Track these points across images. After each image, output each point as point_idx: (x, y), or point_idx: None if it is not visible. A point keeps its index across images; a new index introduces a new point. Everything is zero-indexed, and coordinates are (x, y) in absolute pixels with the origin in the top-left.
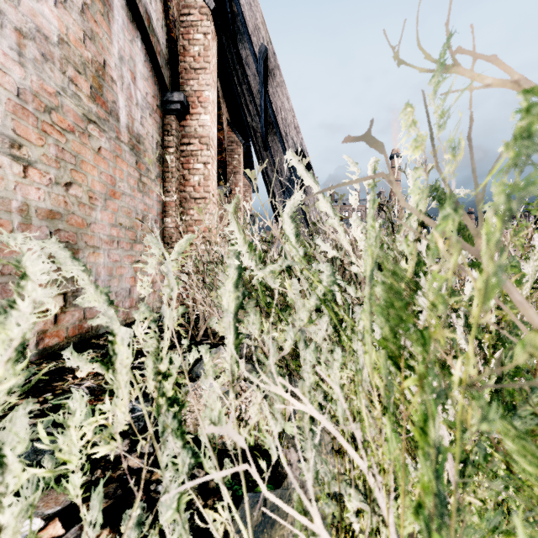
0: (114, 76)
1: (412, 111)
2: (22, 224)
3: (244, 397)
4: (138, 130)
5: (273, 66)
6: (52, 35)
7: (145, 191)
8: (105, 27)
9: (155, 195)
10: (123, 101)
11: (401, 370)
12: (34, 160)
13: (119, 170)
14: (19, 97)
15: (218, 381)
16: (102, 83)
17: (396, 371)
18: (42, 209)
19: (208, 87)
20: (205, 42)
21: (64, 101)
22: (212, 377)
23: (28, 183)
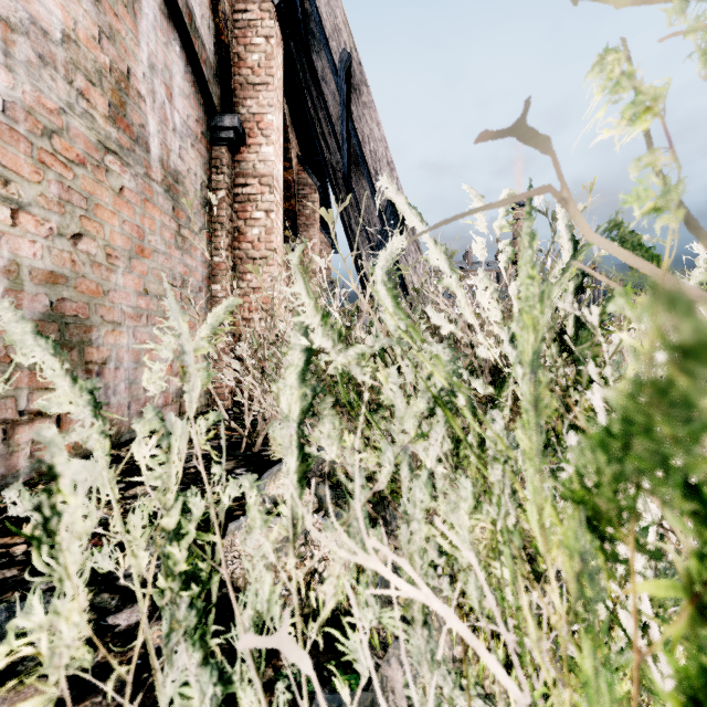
0: (142, 91)
1: (619, 57)
2: (9, 290)
3: (312, 564)
4: (175, 165)
5: (359, 81)
6: (53, 30)
7: (185, 248)
8: (129, 23)
9: (199, 253)
10: (155, 125)
11: (605, 540)
12: (28, 201)
13: (150, 218)
14: (6, 113)
15: (270, 536)
16: (126, 99)
17: (587, 535)
18: (39, 270)
19: (271, 108)
20: (267, 48)
21: (70, 121)
22: (259, 529)
23: (18, 234)
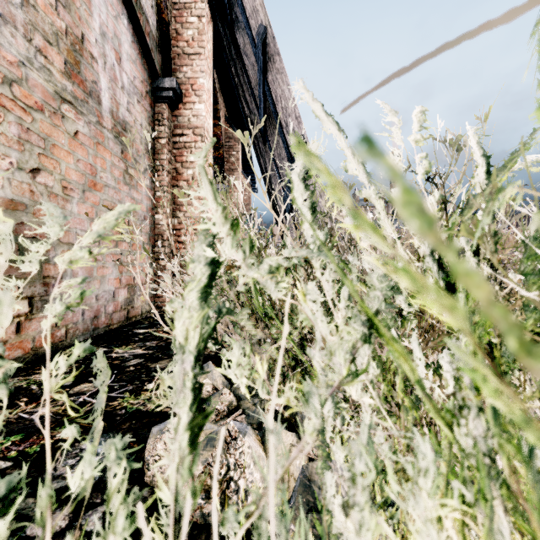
0: (95, 54)
1: None
2: None
3: None
4: (124, 117)
5: (273, 52)
6: None
7: (132, 184)
8: None
9: (144, 189)
10: (106, 82)
11: None
12: None
13: (101, 159)
14: None
15: None
16: (80, 59)
17: None
18: None
19: (202, 73)
20: (199, 25)
21: (29, 73)
22: (120, 536)
23: None
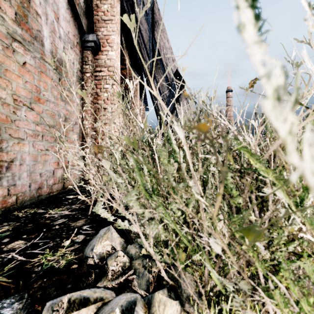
0: (39, 12)
1: None
2: None
3: None
4: (61, 56)
5: (158, 18)
6: None
7: (66, 101)
8: None
9: (75, 104)
10: (48, 32)
11: None
12: None
13: (44, 82)
14: None
15: None
16: (27, 14)
17: None
18: None
19: (113, 32)
20: (111, 2)
21: None
22: None
23: None
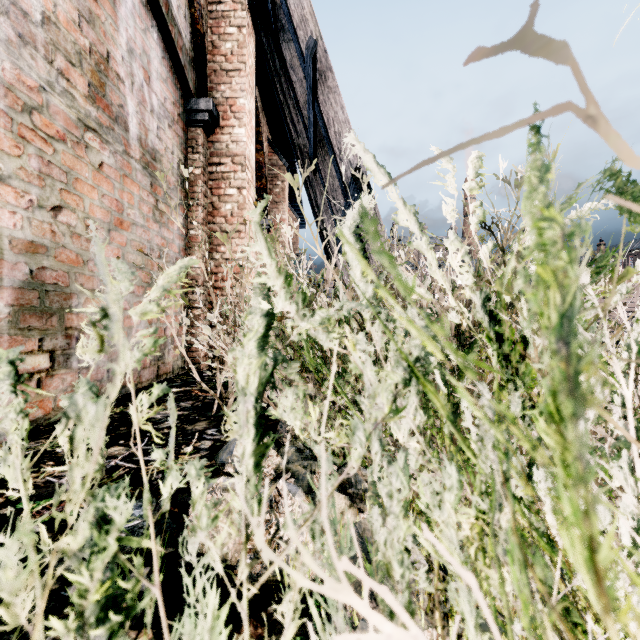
0: (121, 73)
1: None
2: None
3: (268, 574)
4: (153, 144)
5: (324, 67)
6: (33, 12)
7: (162, 221)
8: (109, 9)
9: (176, 227)
10: (134, 106)
11: None
12: (8, 174)
13: (128, 193)
14: None
15: (218, 539)
16: (105, 81)
17: None
18: (19, 240)
19: (243, 93)
20: (239, 37)
21: (51, 99)
22: (205, 530)
23: None
